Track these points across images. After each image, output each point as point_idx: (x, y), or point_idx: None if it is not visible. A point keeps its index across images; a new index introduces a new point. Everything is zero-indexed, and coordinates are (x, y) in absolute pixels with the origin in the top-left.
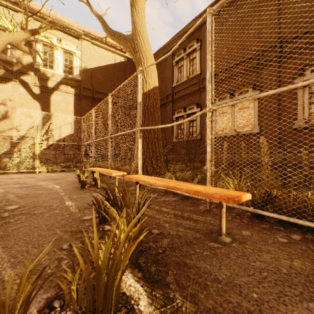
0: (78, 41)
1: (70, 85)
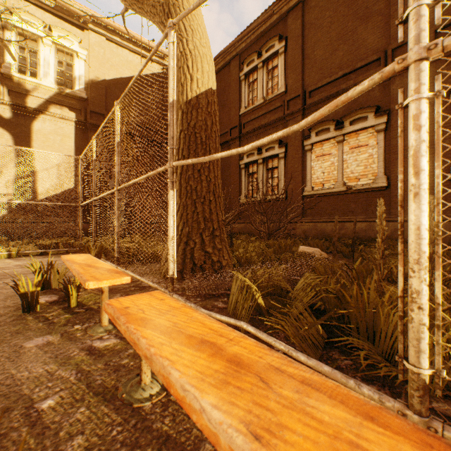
0: (83, 33)
1: (69, 106)
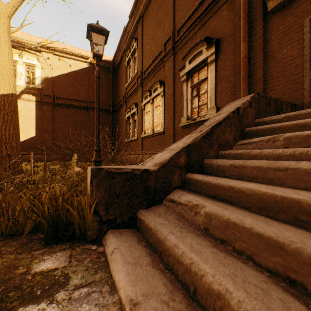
0: (40, 54)
1: (32, 94)
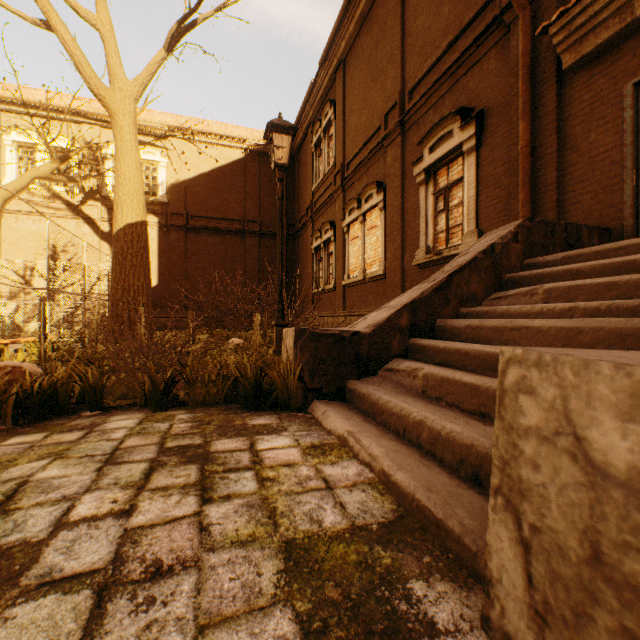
0: (165, 142)
1: (153, 212)
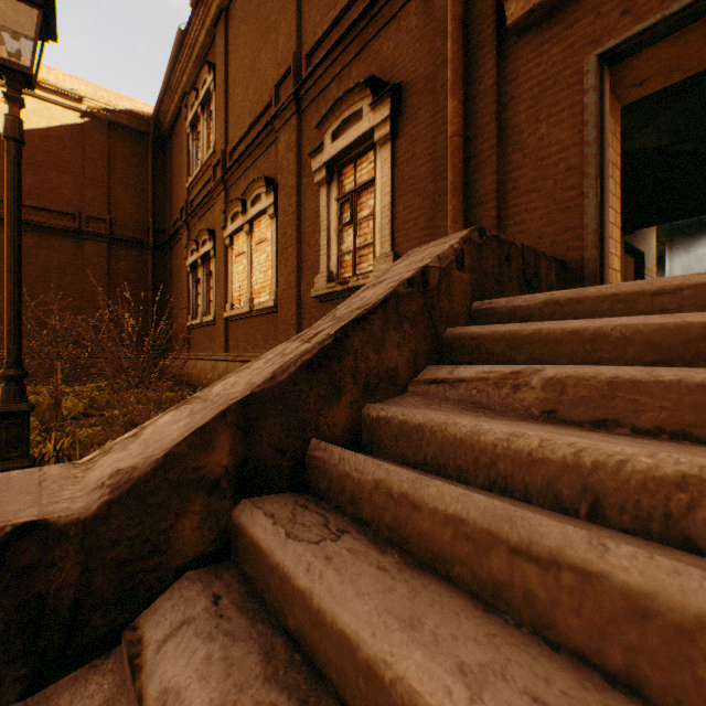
0: None
1: None
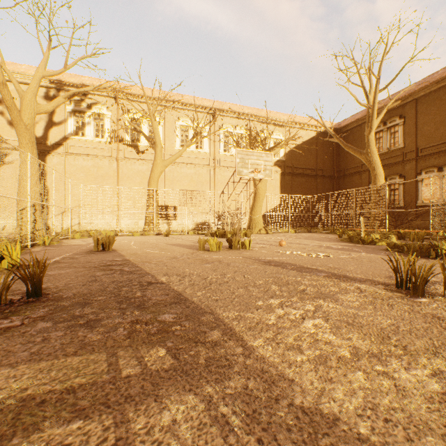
0: (282, 129)
1: (277, 166)
